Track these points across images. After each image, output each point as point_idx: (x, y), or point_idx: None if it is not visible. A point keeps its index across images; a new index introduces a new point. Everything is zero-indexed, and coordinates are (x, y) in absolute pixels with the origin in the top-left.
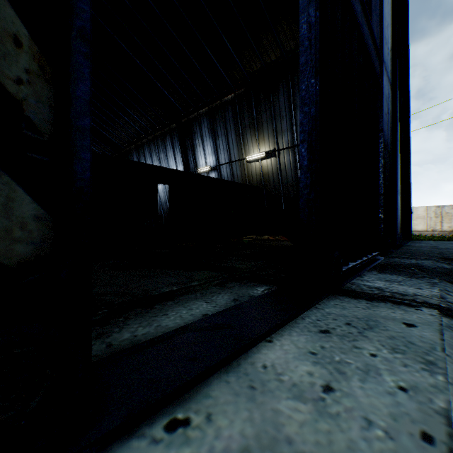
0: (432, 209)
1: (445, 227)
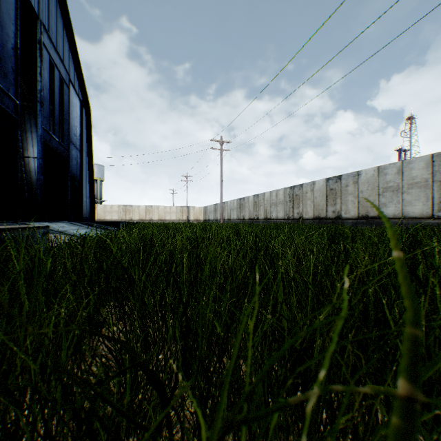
0: (122, 206)
1: (128, 217)
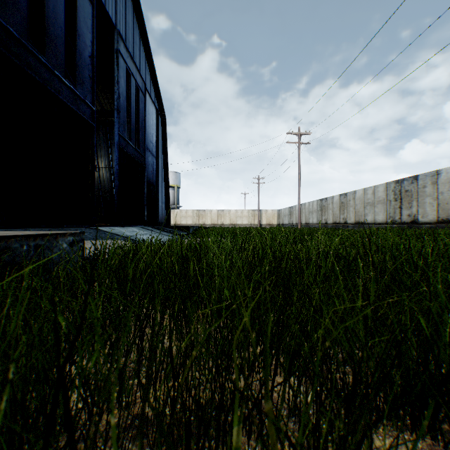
0: (195, 211)
1: (201, 222)
